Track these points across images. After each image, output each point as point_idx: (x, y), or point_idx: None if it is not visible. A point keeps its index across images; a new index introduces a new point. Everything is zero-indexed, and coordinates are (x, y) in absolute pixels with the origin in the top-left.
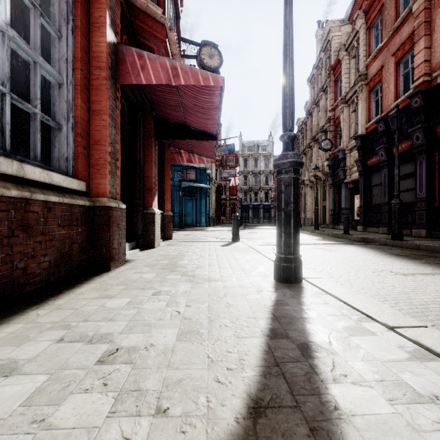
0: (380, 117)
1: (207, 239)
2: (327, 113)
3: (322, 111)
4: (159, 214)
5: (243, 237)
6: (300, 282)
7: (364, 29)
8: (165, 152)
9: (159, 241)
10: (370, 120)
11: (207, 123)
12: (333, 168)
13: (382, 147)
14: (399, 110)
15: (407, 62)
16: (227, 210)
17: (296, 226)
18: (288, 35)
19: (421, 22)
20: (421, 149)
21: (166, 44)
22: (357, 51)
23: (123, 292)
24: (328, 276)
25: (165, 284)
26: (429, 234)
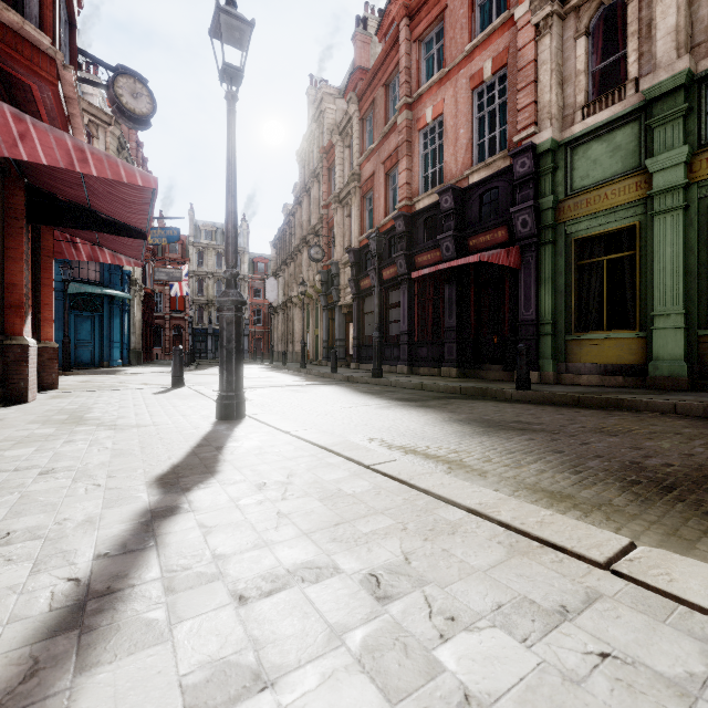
0: (371, 232)
1: (129, 386)
2: (320, 208)
3: (314, 204)
4: (35, 347)
5: (193, 381)
6: (242, 419)
7: (357, 118)
8: (41, 237)
9: (35, 392)
10: (364, 233)
11: (131, 217)
12: (327, 285)
13: (373, 269)
14: (378, 234)
15: (395, 177)
16: (167, 336)
17: (239, 363)
18: (231, 171)
19: (404, 139)
20: (404, 278)
21: (57, 88)
22: (352, 140)
23: (18, 445)
24: (281, 414)
25: (77, 434)
26: (410, 371)
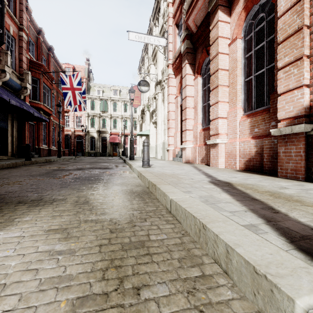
0: None
1: None
2: None
3: None
4: None
5: None
6: None
7: None
8: None
9: None
10: None
11: None
12: None
13: None
14: None
15: None
16: None
17: None
18: None
19: None
20: None
21: None
22: None
23: None
24: None
25: None
26: None
